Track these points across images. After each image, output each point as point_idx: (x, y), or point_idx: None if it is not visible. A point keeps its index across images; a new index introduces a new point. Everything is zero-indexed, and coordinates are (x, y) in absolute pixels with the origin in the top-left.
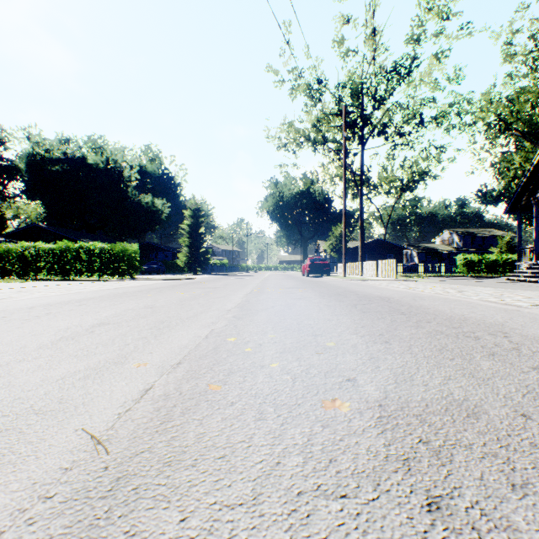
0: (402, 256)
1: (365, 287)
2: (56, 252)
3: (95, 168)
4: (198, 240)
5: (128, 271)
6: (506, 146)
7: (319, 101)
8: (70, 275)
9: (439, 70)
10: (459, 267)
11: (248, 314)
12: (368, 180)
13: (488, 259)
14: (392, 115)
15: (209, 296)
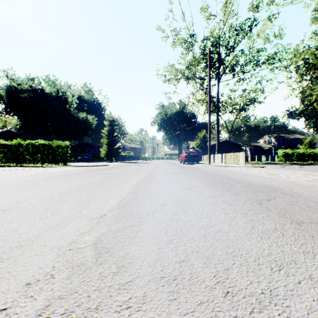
0: (240, 150)
1: (234, 173)
2: (12, 147)
3: (50, 95)
4: (113, 140)
5: (61, 160)
6: (310, 80)
7: (191, 50)
8: (22, 163)
9: (269, 29)
10: (279, 157)
11: (123, 231)
12: (221, 102)
13: (298, 152)
14: (238, 59)
15: (100, 185)
